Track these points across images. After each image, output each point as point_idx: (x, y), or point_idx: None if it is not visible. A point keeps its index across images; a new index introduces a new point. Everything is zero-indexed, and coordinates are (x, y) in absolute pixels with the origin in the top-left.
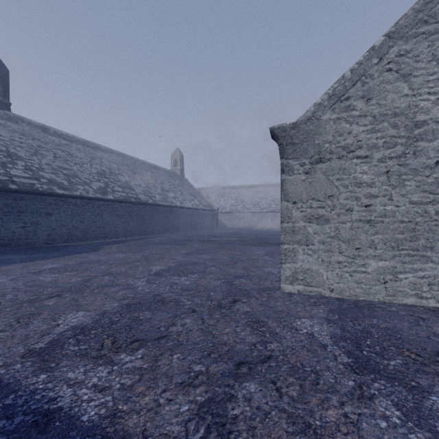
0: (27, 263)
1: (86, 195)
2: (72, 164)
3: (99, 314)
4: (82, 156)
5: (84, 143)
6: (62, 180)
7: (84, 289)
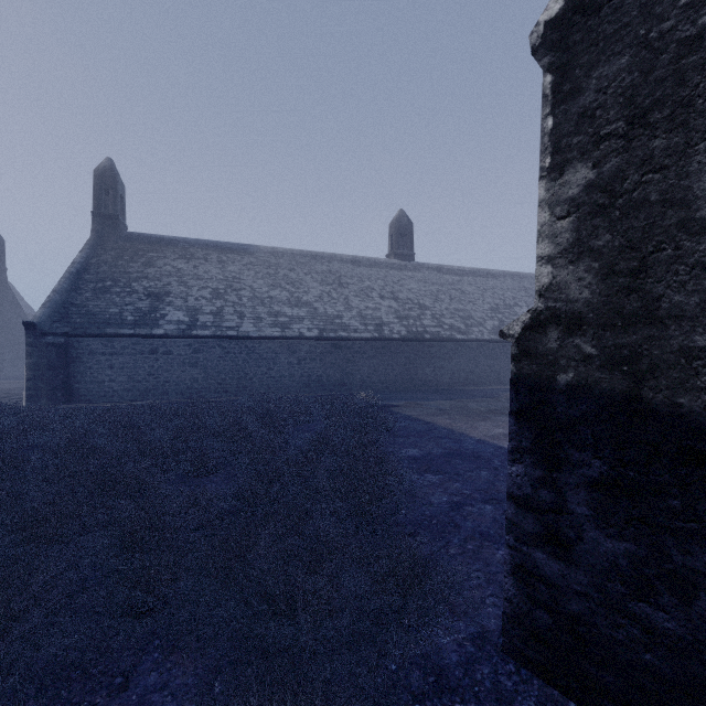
0: (449, 401)
1: (481, 337)
2: (465, 303)
3: None
4: (474, 290)
5: (474, 273)
6: (459, 323)
7: (498, 420)
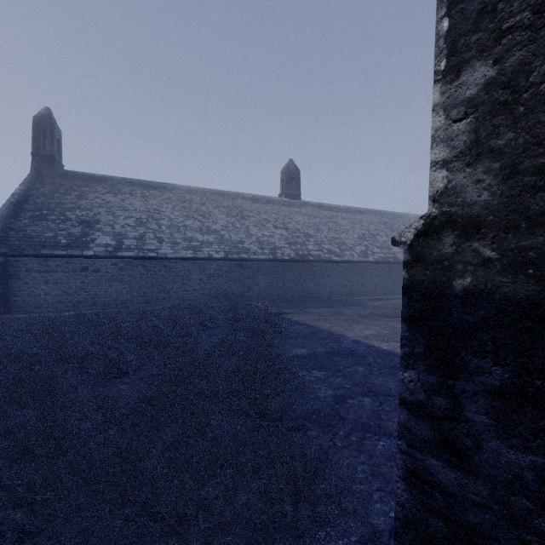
0: (328, 309)
1: (352, 259)
2: (340, 233)
3: (379, 332)
4: (346, 223)
5: (346, 210)
6: (335, 248)
7: (367, 324)
